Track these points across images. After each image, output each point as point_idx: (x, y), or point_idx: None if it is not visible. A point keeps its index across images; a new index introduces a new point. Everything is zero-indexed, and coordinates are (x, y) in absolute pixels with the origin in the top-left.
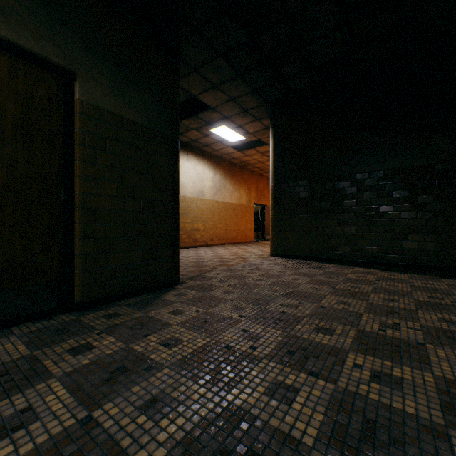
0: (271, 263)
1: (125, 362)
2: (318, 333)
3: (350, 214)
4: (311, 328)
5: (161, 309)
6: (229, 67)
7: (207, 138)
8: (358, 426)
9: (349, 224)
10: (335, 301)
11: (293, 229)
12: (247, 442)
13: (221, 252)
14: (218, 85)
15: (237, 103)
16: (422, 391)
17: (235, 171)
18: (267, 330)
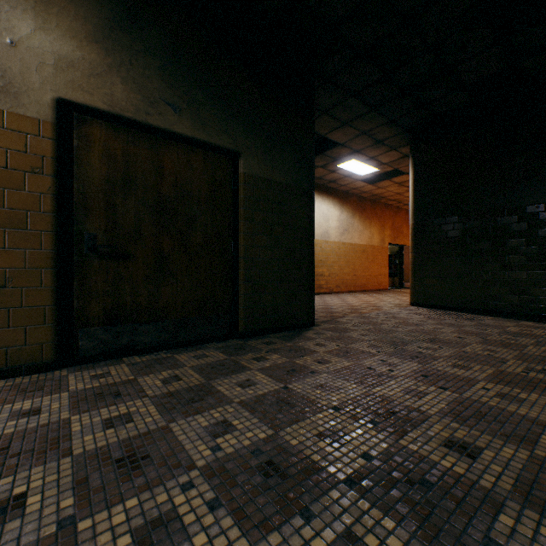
0: (410, 313)
1: (293, 368)
2: (453, 368)
3: (518, 256)
4: (447, 364)
5: (306, 342)
6: (361, 104)
7: (333, 174)
8: (472, 412)
9: (516, 268)
10: (480, 349)
11: (438, 275)
12: (388, 407)
13: (350, 300)
14: (348, 122)
15: (369, 136)
16: (540, 406)
17: (365, 206)
18: (403, 362)
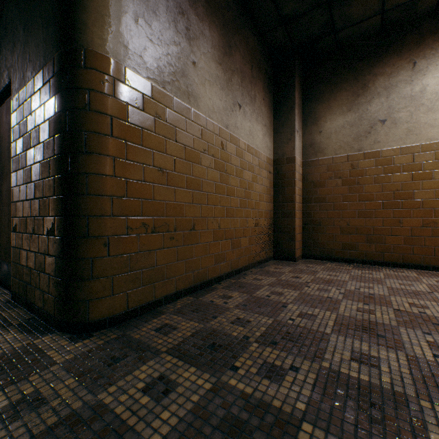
0: None
1: None
2: None
3: None
4: None
5: None
6: None
7: None
8: None
9: None
10: None
11: None
12: None
13: None
14: None
15: None
16: None
17: None
18: None
